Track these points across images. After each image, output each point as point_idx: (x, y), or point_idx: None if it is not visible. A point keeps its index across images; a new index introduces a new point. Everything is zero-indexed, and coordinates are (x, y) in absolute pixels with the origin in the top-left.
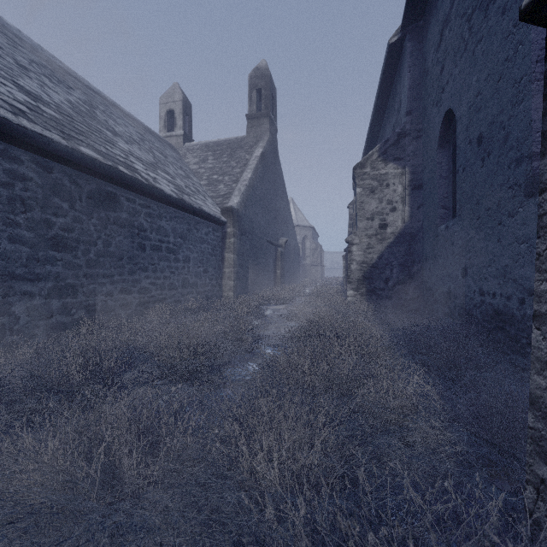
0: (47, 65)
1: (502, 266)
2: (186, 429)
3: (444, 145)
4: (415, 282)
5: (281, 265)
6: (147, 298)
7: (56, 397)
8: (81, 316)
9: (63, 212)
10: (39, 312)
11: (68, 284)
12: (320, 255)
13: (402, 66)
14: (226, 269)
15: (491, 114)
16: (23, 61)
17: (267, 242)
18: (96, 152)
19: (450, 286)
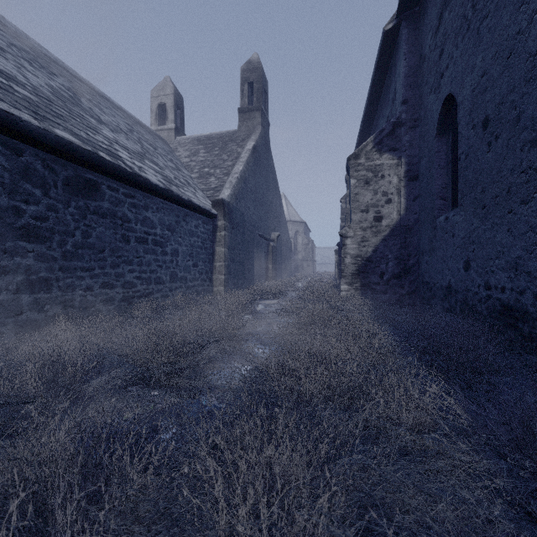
0: (30, 51)
1: (513, 258)
2: (147, 466)
3: (443, 134)
4: (411, 276)
5: (273, 259)
6: (131, 293)
7: (2, 412)
8: (56, 313)
9: (35, 199)
10: (6, 308)
11: (41, 277)
12: (311, 250)
13: (397, 54)
14: (216, 263)
15: (500, 94)
16: (0, 42)
17: (259, 236)
18: (74, 136)
19: (451, 280)
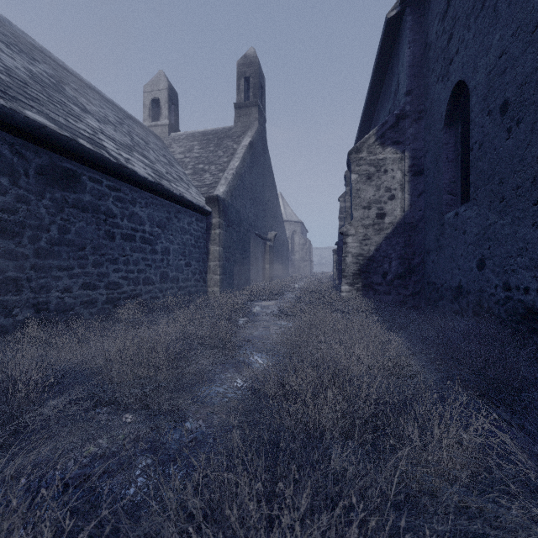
0: (11, 36)
1: None
2: None
3: (451, 124)
4: (416, 276)
5: (270, 259)
6: (117, 294)
7: None
8: (28, 317)
9: (1, 188)
10: None
11: (9, 277)
12: (308, 251)
13: (400, 44)
14: (211, 263)
15: (523, 73)
16: None
17: (256, 235)
18: (49, 120)
19: (461, 280)
